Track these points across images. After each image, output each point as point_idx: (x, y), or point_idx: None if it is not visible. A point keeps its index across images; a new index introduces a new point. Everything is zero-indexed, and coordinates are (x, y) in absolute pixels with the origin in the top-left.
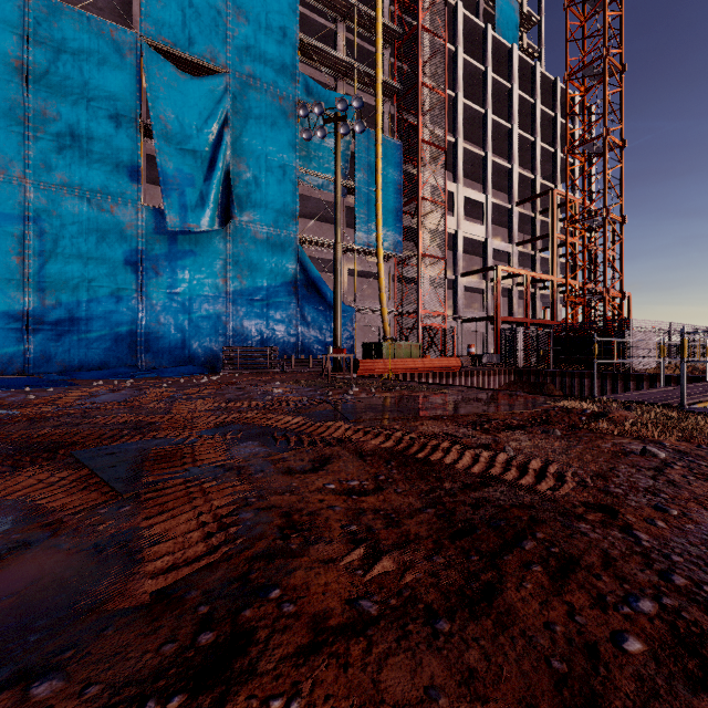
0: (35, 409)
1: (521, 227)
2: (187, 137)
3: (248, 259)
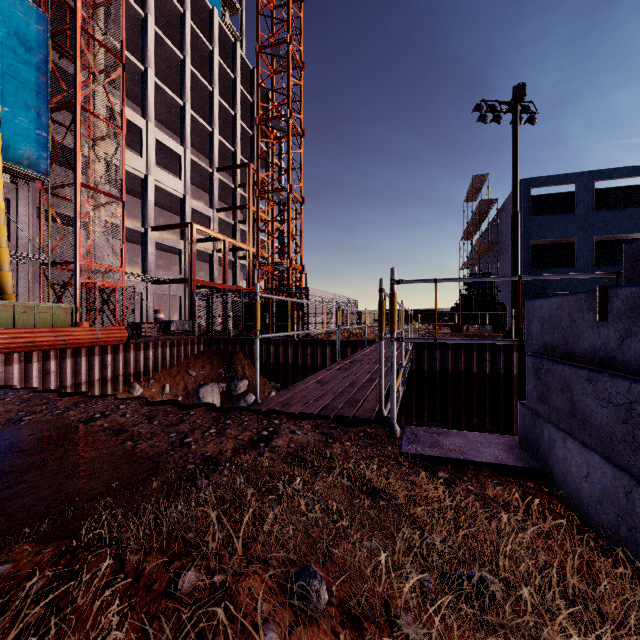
0: None
1: (224, 197)
2: None
3: None
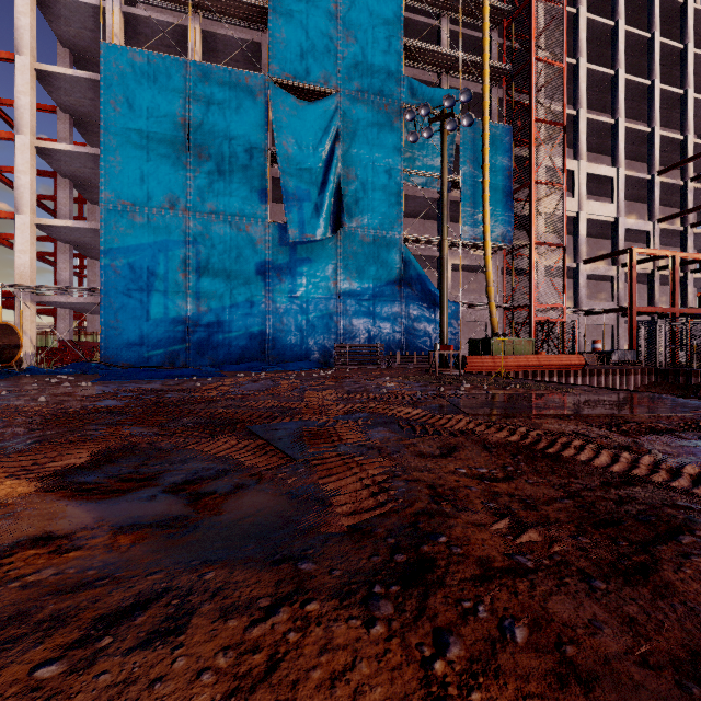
0: (206, 394)
1: (665, 199)
2: (304, 158)
3: (356, 262)
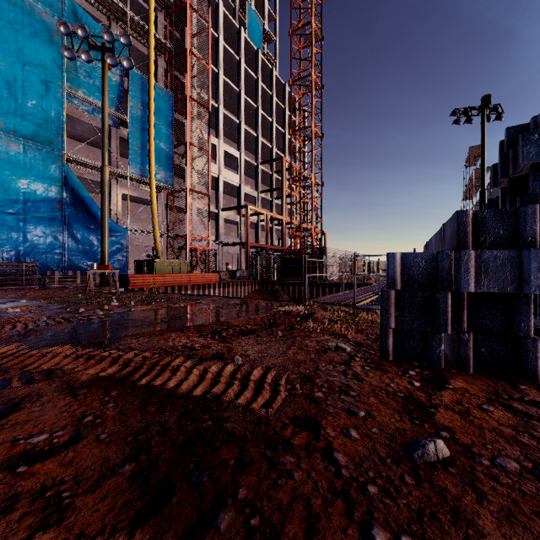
0: None
1: (264, 180)
2: None
3: None
